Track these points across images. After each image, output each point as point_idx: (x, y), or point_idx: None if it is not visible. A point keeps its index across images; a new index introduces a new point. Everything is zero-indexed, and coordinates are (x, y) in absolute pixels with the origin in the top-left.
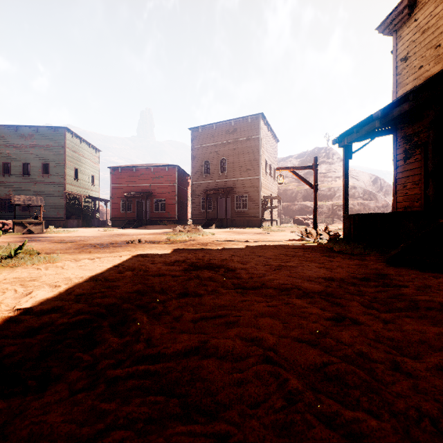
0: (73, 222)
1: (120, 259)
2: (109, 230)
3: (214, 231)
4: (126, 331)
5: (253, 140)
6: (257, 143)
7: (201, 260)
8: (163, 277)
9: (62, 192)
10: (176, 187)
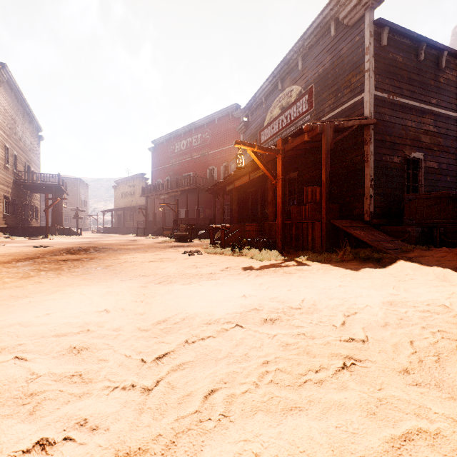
0: None
1: None
2: None
3: None
4: None
5: (75, 190)
6: (77, 191)
7: None
8: None
9: None
10: None
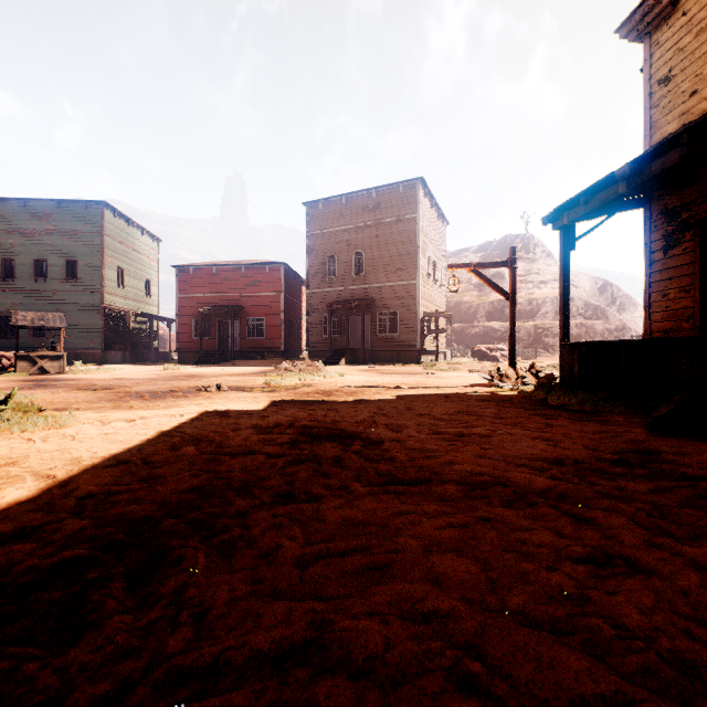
0: (115, 355)
1: (180, 420)
2: (172, 369)
3: (343, 370)
4: (156, 591)
5: (407, 222)
6: (413, 227)
7: (321, 423)
8: (251, 458)
9: (98, 306)
10: (282, 299)
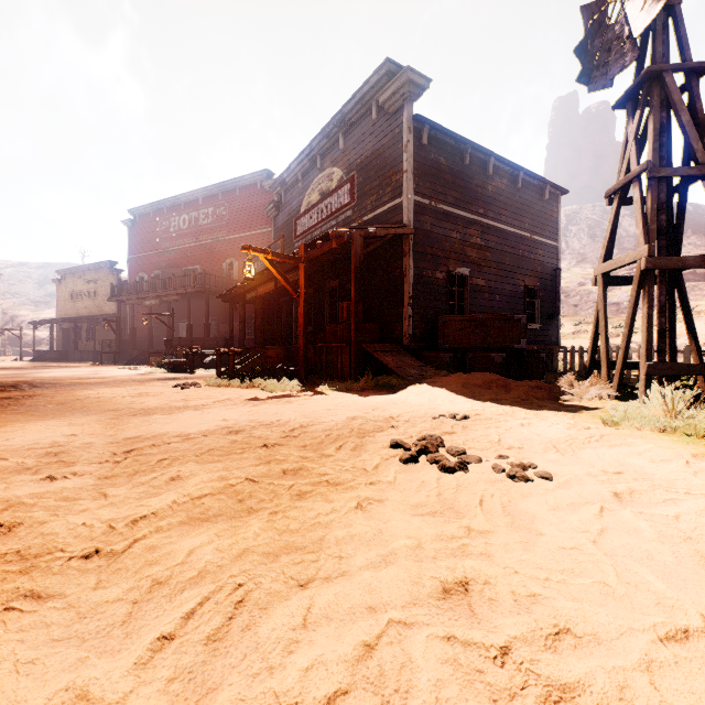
0: None
1: None
2: None
3: None
4: None
5: None
6: None
7: None
8: None
9: None
10: None
